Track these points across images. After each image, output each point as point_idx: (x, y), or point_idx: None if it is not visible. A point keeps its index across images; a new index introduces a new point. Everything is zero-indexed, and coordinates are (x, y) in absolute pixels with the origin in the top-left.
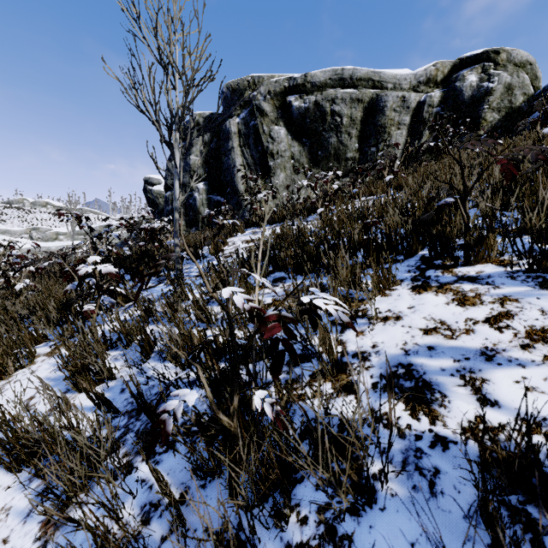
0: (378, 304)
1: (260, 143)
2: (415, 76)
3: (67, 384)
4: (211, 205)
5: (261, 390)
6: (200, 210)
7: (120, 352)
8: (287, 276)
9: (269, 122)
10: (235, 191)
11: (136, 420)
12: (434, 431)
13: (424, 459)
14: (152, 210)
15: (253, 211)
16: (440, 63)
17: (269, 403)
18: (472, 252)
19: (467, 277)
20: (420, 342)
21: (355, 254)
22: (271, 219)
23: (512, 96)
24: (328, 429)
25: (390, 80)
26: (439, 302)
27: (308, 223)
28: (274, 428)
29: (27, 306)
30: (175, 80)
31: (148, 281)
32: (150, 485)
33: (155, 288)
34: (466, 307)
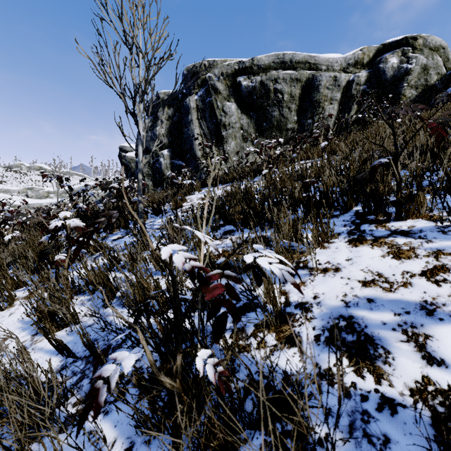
0: (318, 256)
1: (215, 116)
2: (345, 59)
3: (35, 327)
4: (174, 168)
5: (205, 347)
6: (165, 172)
7: (86, 297)
8: (235, 229)
9: (222, 99)
10: (193, 156)
11: (92, 366)
12: (380, 391)
13: (372, 424)
14: (126, 172)
15: (208, 173)
16: (366, 48)
17: (211, 364)
18: (404, 208)
19: (399, 232)
20: (360, 294)
21: (296, 210)
22: (223, 180)
23: (427, 75)
24: (272, 384)
25: (323, 63)
26: (375, 255)
27: (255, 183)
28: (217, 388)
29: (13, 254)
30: (139, 58)
31: (89, 239)
32: (97, 437)
33: (122, 238)
34: (401, 260)
